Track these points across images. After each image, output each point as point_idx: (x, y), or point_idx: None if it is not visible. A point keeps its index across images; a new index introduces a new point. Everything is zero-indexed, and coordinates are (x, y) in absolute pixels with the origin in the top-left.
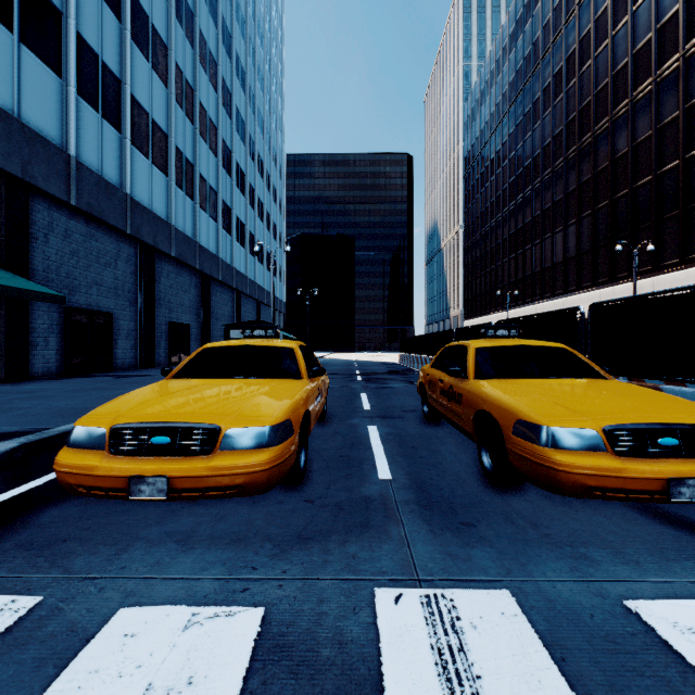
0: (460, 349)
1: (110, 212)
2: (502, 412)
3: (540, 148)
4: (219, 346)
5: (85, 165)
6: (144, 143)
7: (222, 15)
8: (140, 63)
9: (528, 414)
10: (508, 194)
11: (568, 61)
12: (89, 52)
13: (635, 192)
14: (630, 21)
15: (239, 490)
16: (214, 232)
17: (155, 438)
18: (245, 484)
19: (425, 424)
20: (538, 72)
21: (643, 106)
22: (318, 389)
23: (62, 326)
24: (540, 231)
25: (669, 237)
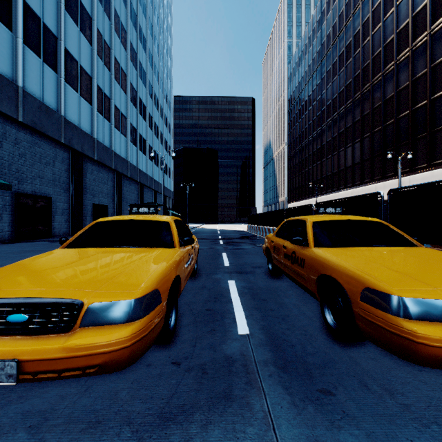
0: (299, 222)
1: (49, 127)
2: (347, 278)
3: (337, 93)
4: (109, 221)
5: (30, 94)
6: (75, 82)
7: (130, 0)
8: (71, 27)
9: (376, 283)
10: (316, 123)
11: (355, 37)
12: (33, 15)
13: (398, 121)
14: (395, 11)
15: (98, 369)
16: (124, 144)
17: (12, 315)
18: (105, 364)
19: (270, 278)
20: (335, 44)
21: (403, 66)
22: (189, 254)
23: (13, 206)
24: (337, 146)
25: (420, 150)
